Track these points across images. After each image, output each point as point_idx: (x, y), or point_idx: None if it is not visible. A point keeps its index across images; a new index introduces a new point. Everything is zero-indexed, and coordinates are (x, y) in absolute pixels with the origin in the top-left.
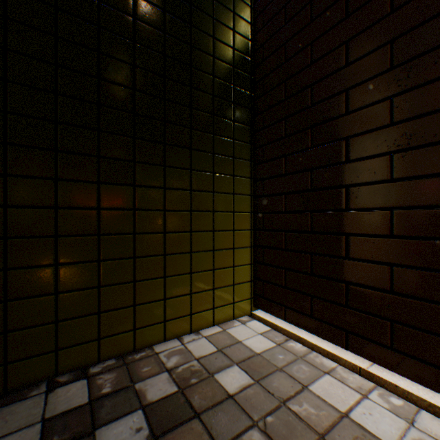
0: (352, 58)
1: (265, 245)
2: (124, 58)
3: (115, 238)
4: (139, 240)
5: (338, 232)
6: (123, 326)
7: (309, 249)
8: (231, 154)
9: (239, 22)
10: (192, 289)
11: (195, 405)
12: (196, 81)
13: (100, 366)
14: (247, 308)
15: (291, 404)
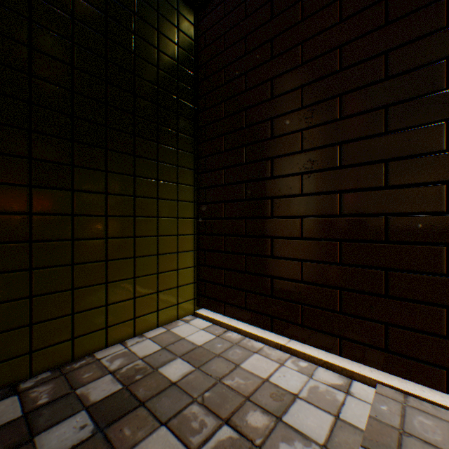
0: (276, 93)
1: (207, 248)
2: (60, 57)
3: (50, 245)
4: (79, 246)
5: (266, 236)
6: (60, 336)
7: (244, 251)
8: (175, 162)
9: (183, 38)
10: (136, 294)
11: (140, 397)
12: (140, 89)
13: (33, 380)
14: (191, 308)
15: (225, 380)
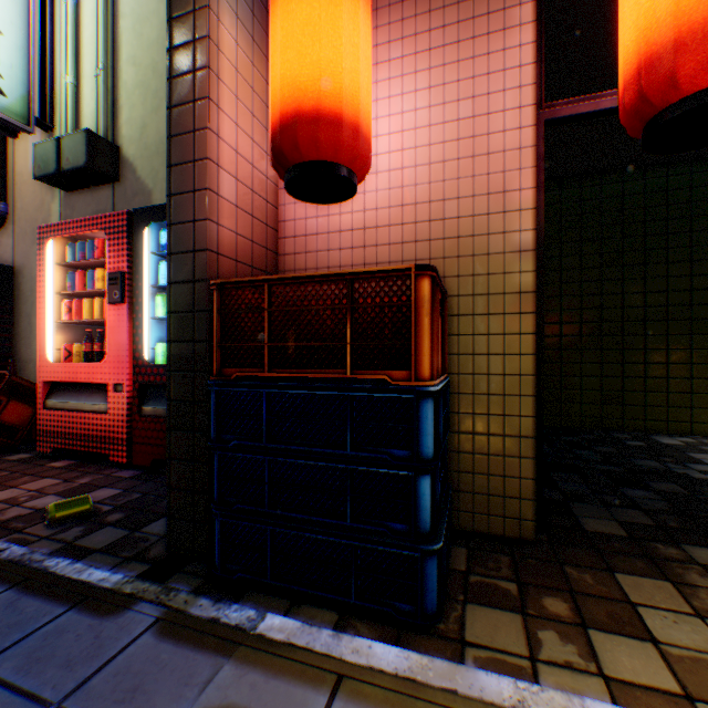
0: None
1: None
2: (705, 258)
3: (699, 366)
4: None
5: None
6: (705, 419)
7: None
8: None
9: None
10: None
11: None
12: None
13: (691, 436)
14: None
15: None
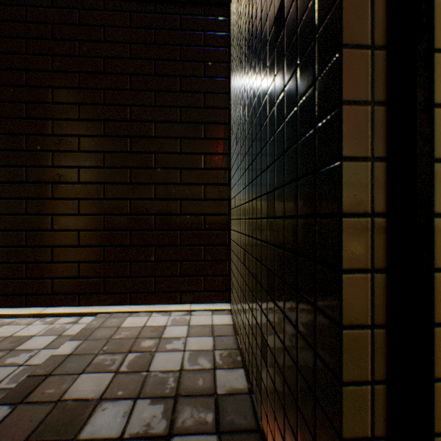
0: (31, 116)
1: None
2: None
3: None
4: None
5: (22, 229)
6: None
7: None
8: None
9: None
10: None
11: None
12: None
13: None
14: None
15: None
